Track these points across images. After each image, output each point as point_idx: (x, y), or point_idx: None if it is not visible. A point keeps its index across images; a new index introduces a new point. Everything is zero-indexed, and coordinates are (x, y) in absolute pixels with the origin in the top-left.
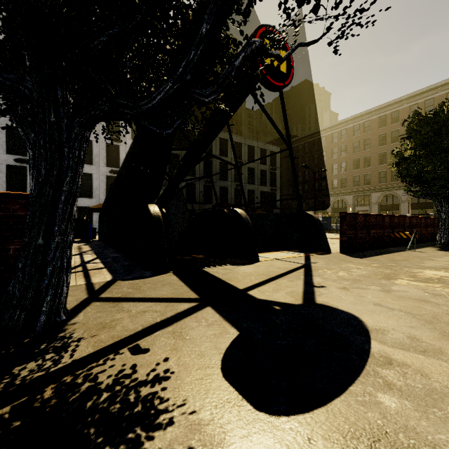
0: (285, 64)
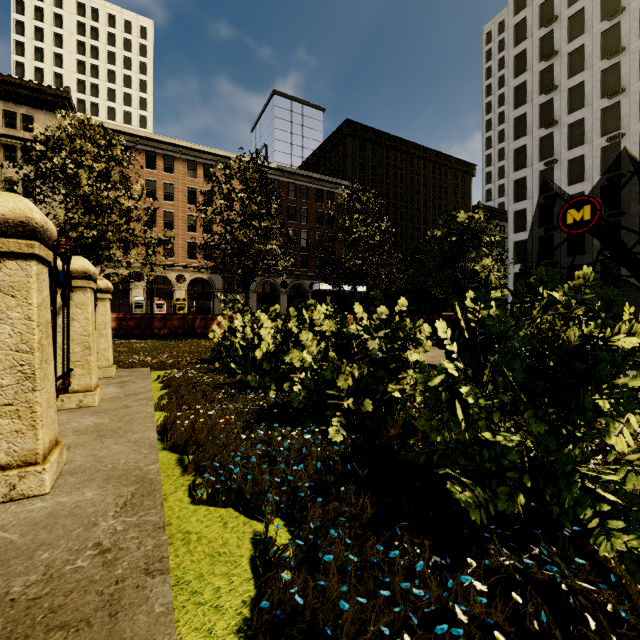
0: (590, 213)
